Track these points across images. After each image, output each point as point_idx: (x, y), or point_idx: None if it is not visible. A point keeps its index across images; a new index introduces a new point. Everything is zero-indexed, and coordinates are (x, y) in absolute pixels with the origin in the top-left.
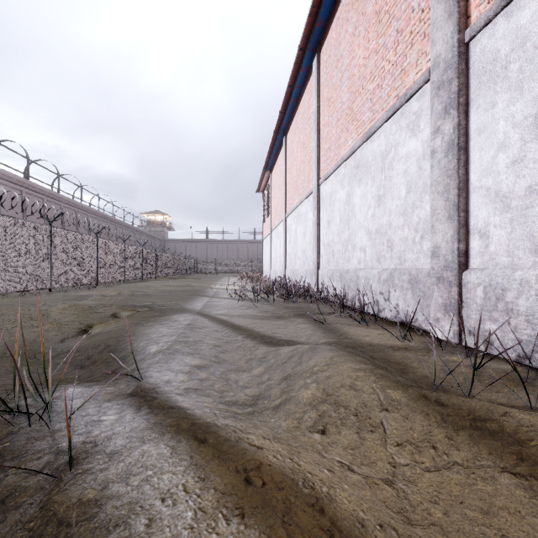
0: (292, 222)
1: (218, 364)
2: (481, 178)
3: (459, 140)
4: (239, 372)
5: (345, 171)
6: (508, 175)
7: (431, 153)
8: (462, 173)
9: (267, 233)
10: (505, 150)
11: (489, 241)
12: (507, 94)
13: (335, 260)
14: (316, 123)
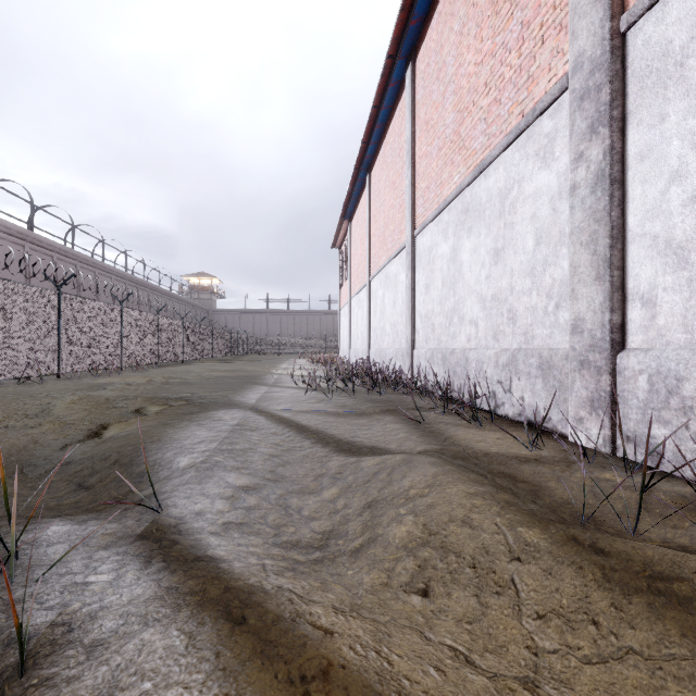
0: (378, 286)
1: (274, 483)
2: (644, 222)
3: (612, 170)
4: (305, 495)
5: (450, 217)
6: (685, 216)
7: (571, 189)
8: (617, 216)
9: (346, 301)
10: (681, 181)
11: (656, 311)
12: (683, 102)
13: (436, 336)
14: (410, 155)
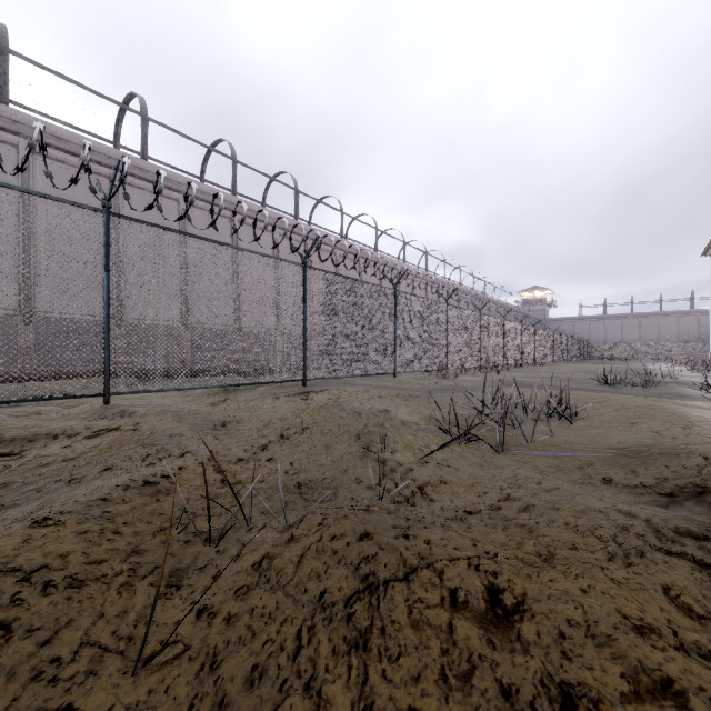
0: None
1: None
2: None
3: None
4: None
5: None
6: None
7: None
8: None
9: None
10: None
11: None
12: None
13: None
14: None
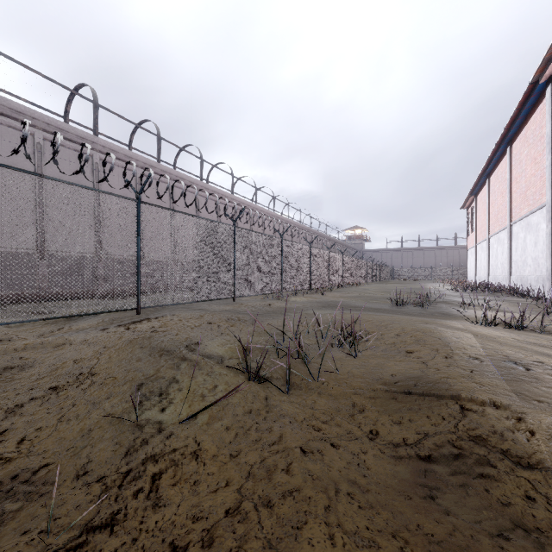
0: (493, 242)
1: None
2: None
3: (551, 233)
4: None
5: (523, 224)
6: None
7: (546, 233)
8: None
9: (472, 245)
10: None
11: None
12: None
13: (519, 270)
14: (508, 188)
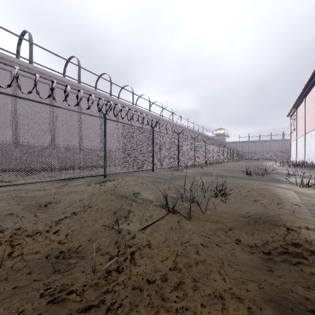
0: (308, 137)
1: None
2: None
3: None
4: None
5: None
6: None
7: None
8: None
9: (294, 139)
10: None
11: None
12: None
13: None
14: None
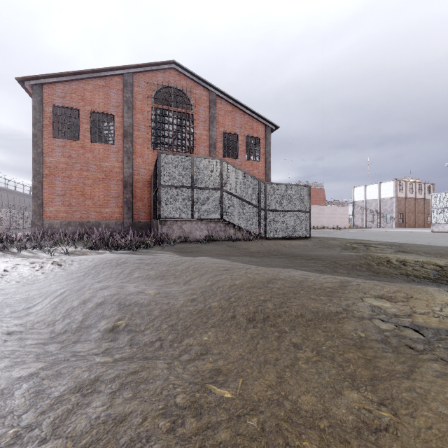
0: None
1: None
2: None
3: None
4: None
5: None
6: None
7: None
8: None
9: None
10: None
11: None
12: None
13: None
14: None
